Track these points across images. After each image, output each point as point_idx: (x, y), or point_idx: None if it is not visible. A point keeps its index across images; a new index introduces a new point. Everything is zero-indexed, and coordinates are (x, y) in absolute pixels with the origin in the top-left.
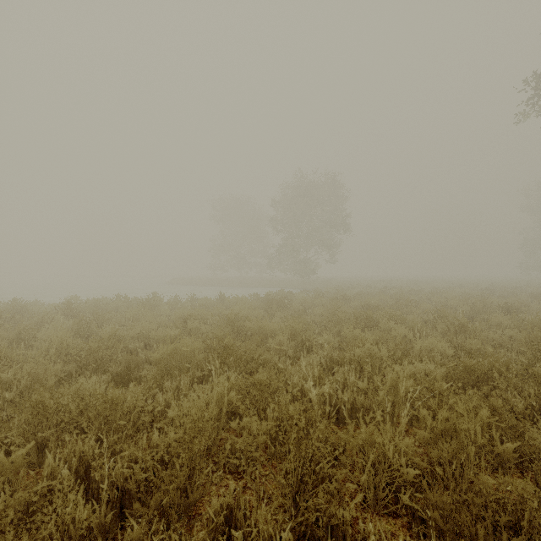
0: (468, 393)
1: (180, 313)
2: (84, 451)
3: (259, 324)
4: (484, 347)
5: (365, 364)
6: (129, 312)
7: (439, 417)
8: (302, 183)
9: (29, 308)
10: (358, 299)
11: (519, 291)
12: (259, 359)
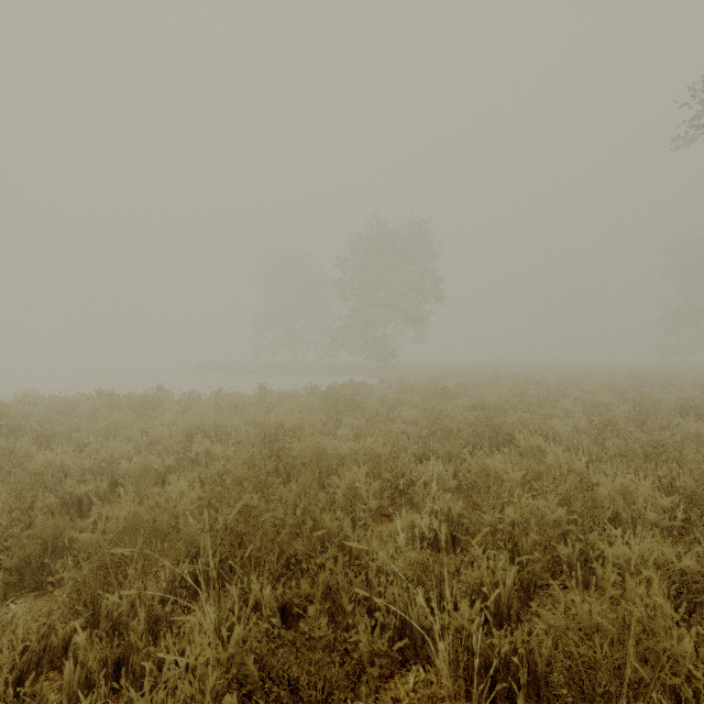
0: None
1: (188, 421)
2: None
3: (317, 445)
4: None
5: (524, 538)
6: (100, 421)
7: None
8: (378, 232)
9: None
10: (463, 394)
11: (676, 380)
12: (312, 536)
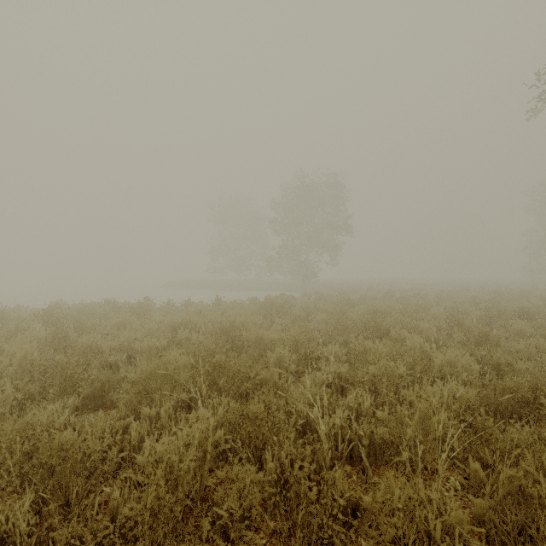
0: (515, 427)
1: (171, 320)
2: (8, 528)
3: (257, 333)
4: (515, 362)
5: (381, 384)
6: (114, 319)
7: (500, 476)
8: (302, 183)
9: (6, 314)
10: (363, 304)
11: (528, 294)
12: (255, 379)
